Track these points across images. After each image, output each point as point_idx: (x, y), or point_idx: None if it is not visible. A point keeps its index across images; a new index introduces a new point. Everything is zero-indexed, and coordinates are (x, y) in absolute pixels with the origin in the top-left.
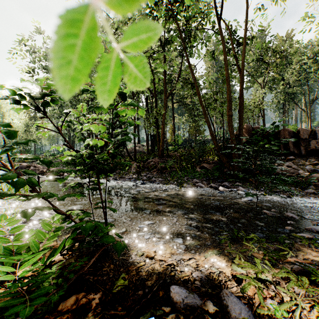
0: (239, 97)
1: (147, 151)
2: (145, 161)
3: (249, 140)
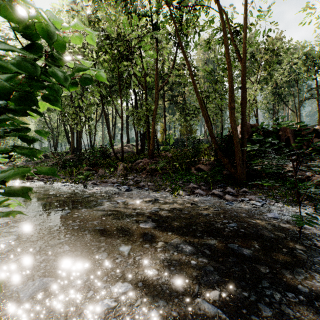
0: (243, 88)
1: (136, 151)
2: (134, 162)
3: (295, 127)
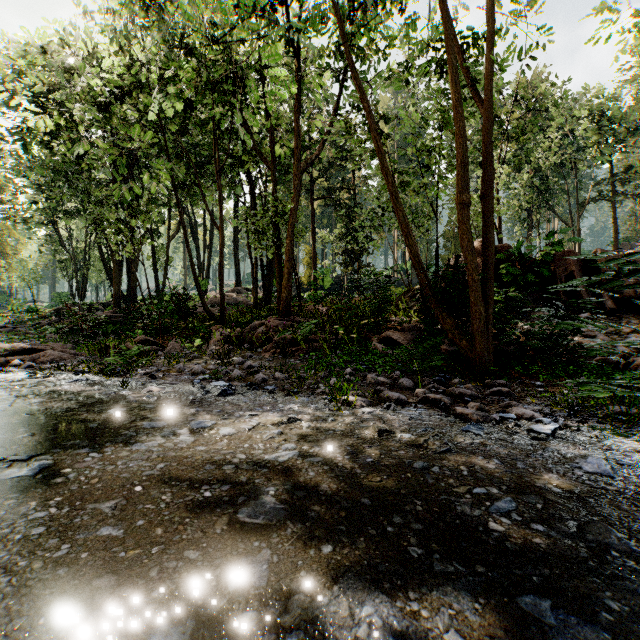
0: (486, 161)
1: (254, 301)
2: (247, 325)
3: None
